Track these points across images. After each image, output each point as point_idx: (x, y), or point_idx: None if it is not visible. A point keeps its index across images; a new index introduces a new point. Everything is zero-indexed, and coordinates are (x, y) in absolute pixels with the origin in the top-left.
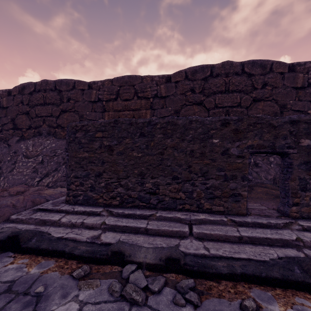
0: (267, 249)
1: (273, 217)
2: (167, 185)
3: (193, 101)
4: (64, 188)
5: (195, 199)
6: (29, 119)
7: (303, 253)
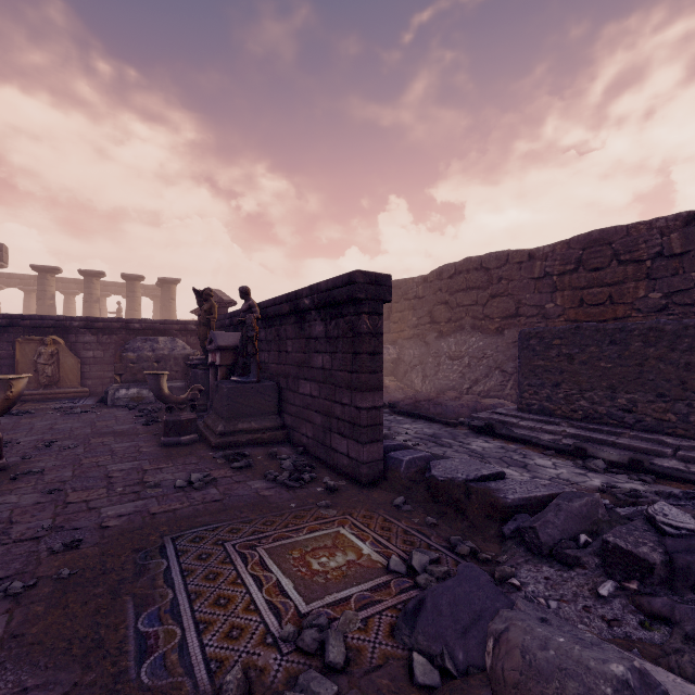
0: None
1: None
2: (649, 403)
3: None
4: (502, 400)
5: (692, 424)
6: (448, 311)
7: None
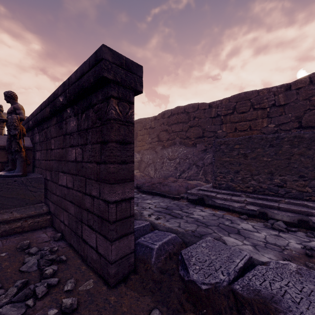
0: None
1: None
2: (294, 181)
3: None
4: (198, 181)
5: None
6: (168, 134)
7: None
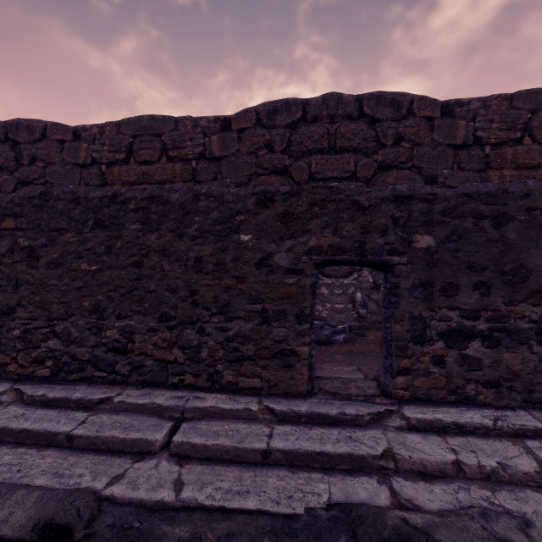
0: (314, 479)
1: (359, 399)
2: (150, 333)
3: (270, 168)
4: None
5: (205, 363)
6: None
7: (390, 488)
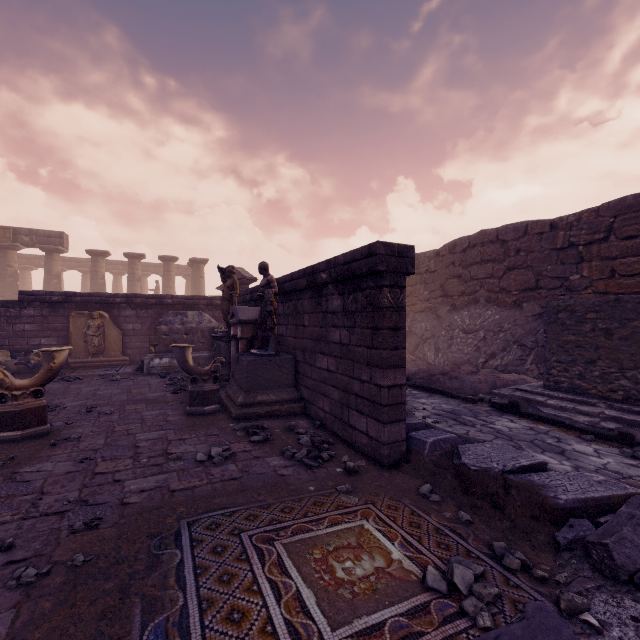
0: None
1: None
2: None
3: None
4: (522, 375)
5: None
6: (462, 284)
7: None
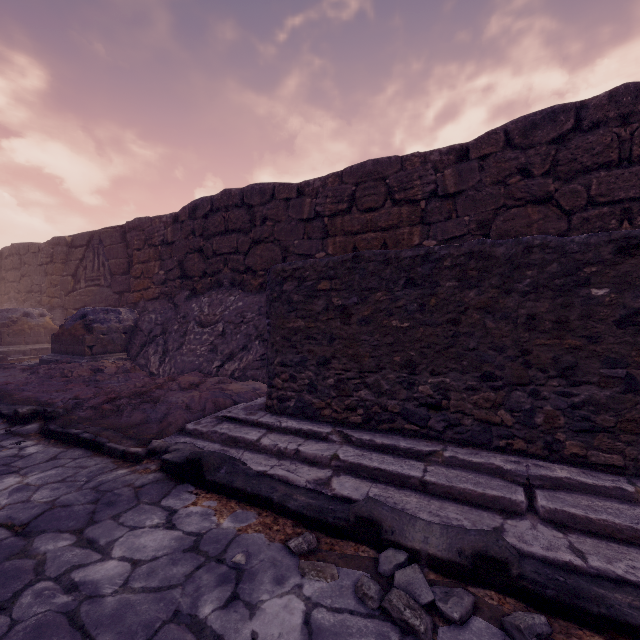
0: None
1: None
2: (469, 391)
3: (526, 197)
4: (259, 383)
5: (539, 429)
6: (203, 261)
7: None
